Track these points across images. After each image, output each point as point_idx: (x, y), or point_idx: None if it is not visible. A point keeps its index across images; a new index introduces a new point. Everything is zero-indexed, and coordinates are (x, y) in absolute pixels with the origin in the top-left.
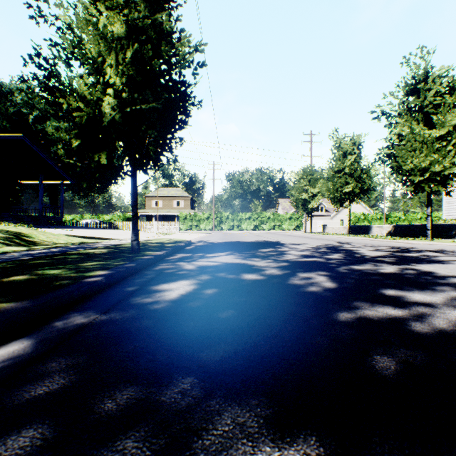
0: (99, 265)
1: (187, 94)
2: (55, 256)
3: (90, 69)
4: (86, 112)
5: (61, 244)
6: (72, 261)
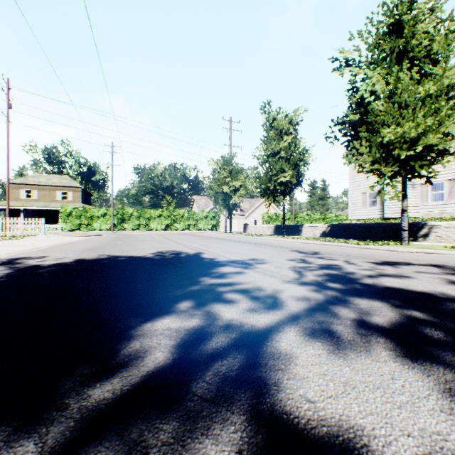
0: None
1: None
2: None
3: None
4: None
5: None
6: None
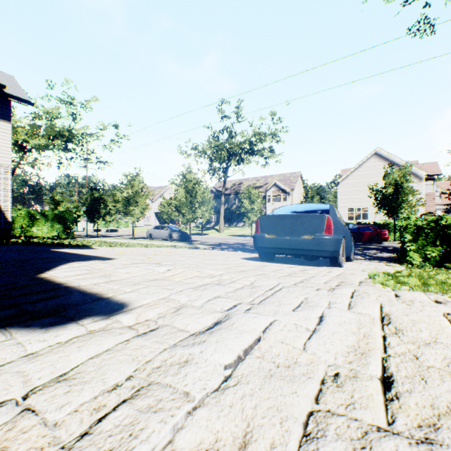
0: None
1: None
2: None
3: None
4: None
5: None
6: None
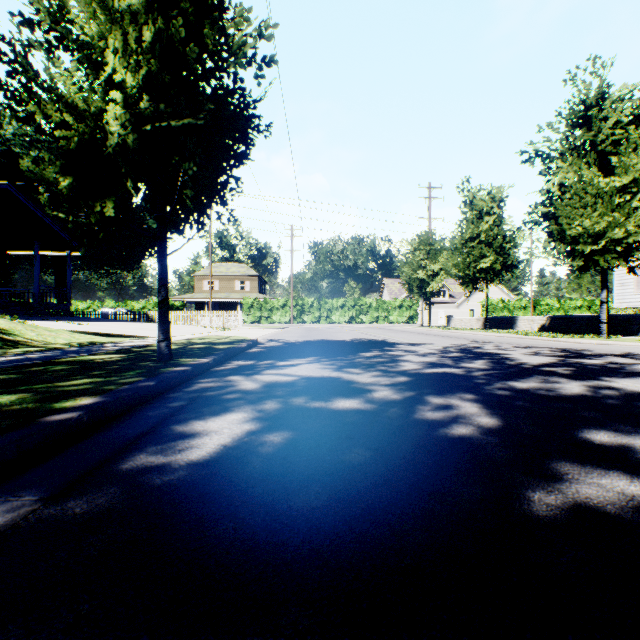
0: (91, 384)
1: (247, 112)
2: (29, 368)
3: (83, 58)
4: (78, 130)
5: (58, 345)
6: (49, 377)
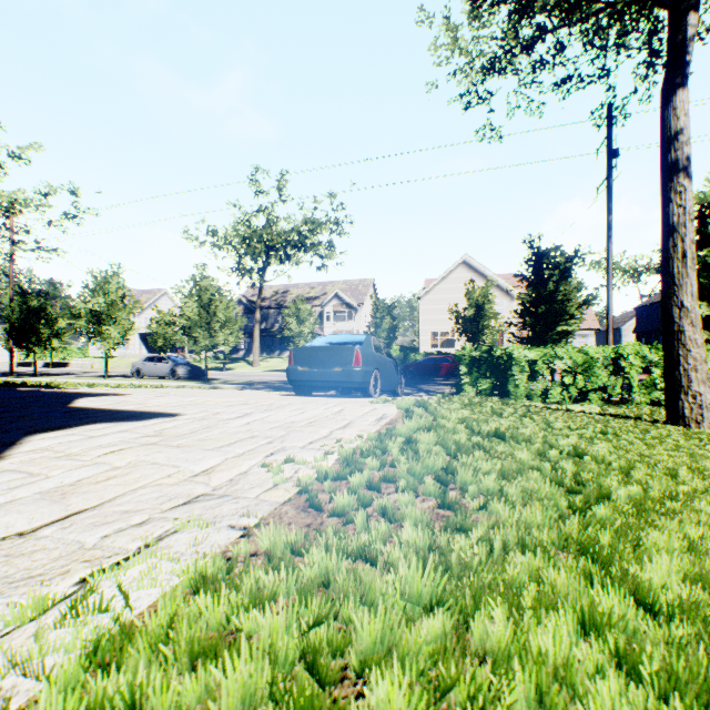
0: None
1: None
2: None
3: None
4: None
5: None
6: None
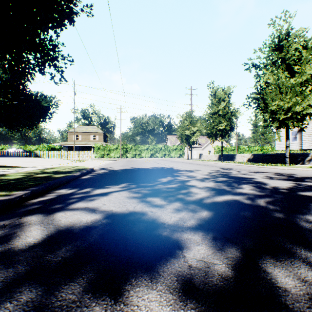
0: None
1: None
2: None
3: None
4: None
5: None
6: None
